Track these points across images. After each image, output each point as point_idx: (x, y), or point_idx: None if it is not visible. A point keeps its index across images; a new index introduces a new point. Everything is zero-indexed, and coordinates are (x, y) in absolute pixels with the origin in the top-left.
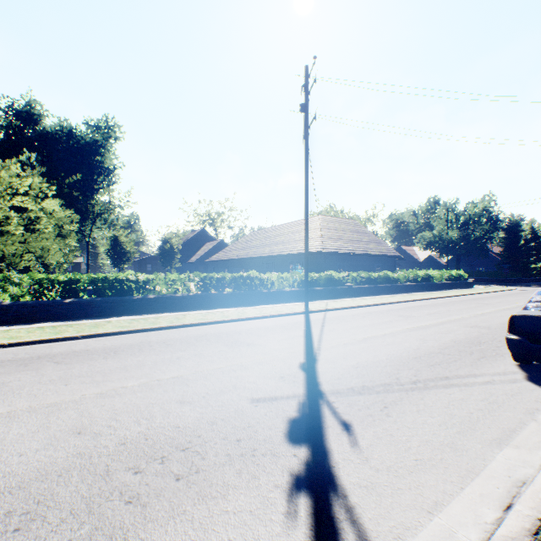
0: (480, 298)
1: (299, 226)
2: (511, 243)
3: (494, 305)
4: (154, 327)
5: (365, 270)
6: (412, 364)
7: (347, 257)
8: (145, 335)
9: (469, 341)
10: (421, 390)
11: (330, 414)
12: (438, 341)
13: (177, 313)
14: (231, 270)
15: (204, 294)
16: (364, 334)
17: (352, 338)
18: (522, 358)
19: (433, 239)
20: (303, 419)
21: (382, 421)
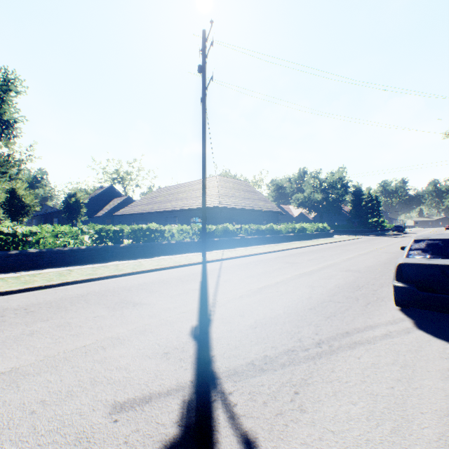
0: (342, 245)
1: (199, 184)
2: (357, 204)
3: (353, 251)
4: (22, 288)
5: (255, 223)
6: (309, 318)
7: (240, 212)
8: (6, 299)
9: (350, 285)
10: (329, 356)
11: (227, 422)
12: (325, 288)
13: (63, 268)
14: (136, 224)
15: (99, 247)
16: (259, 283)
17: (248, 289)
18: (410, 306)
19: (304, 200)
20: (185, 443)
21: (297, 424)
